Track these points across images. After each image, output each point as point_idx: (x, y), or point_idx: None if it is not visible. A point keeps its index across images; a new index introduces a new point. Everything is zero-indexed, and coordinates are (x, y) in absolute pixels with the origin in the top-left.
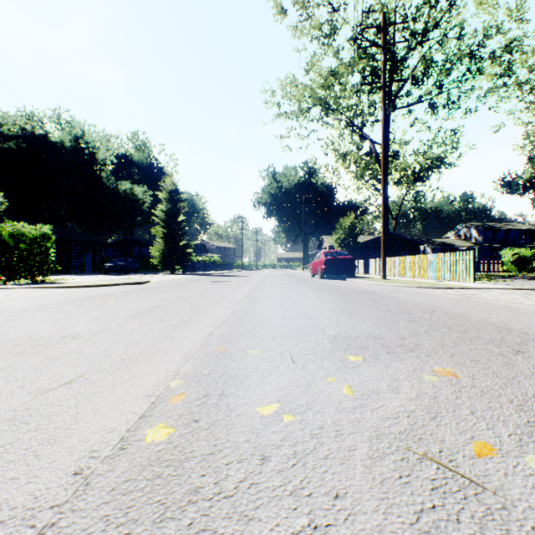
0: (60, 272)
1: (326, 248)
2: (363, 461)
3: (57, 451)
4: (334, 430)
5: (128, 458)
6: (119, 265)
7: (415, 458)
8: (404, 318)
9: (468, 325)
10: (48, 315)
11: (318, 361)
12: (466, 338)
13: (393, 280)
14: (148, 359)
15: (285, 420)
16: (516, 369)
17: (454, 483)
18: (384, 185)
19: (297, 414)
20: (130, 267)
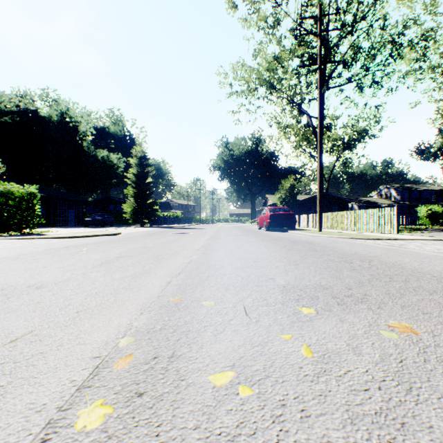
0: (48, 226)
1: (270, 205)
2: None
3: None
4: (299, 409)
5: None
6: (97, 219)
7: None
8: (345, 268)
9: (407, 274)
10: (22, 264)
11: (271, 314)
12: (410, 288)
13: (328, 232)
14: (103, 312)
15: (241, 394)
16: None
17: None
18: (320, 151)
19: (254, 384)
20: (106, 221)
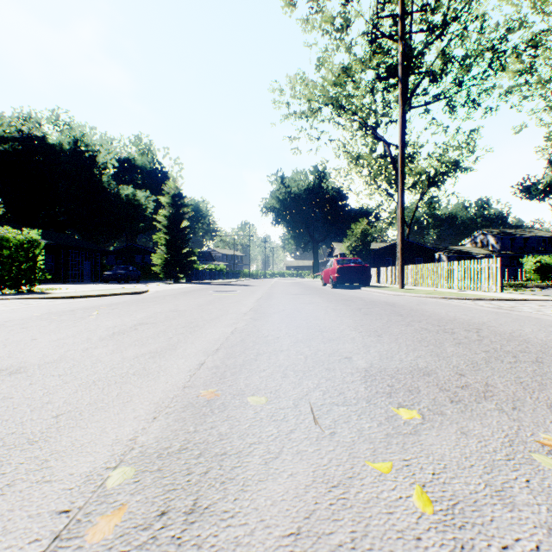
0: (57, 281)
1: (337, 256)
2: None
3: None
4: None
5: None
6: (119, 273)
7: None
8: (447, 340)
9: (536, 351)
10: (3, 335)
11: (353, 420)
12: (549, 374)
13: (412, 290)
14: (96, 416)
15: None
16: None
17: None
18: (402, 186)
19: None
20: (131, 276)
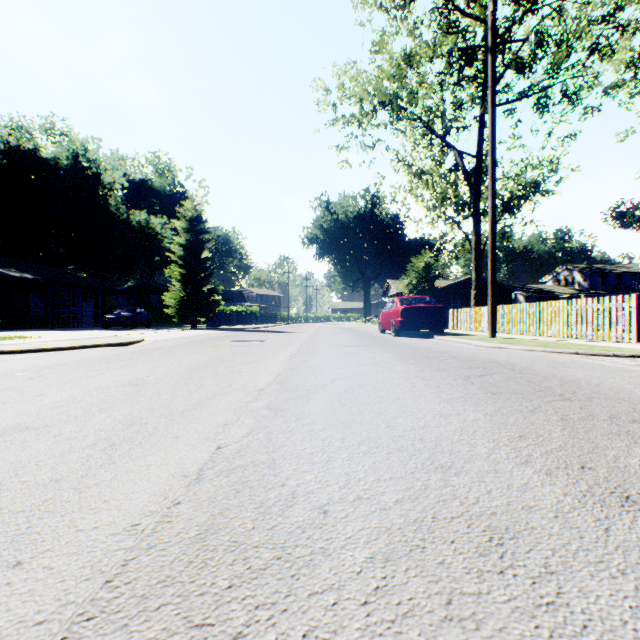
0: (47, 327)
1: (393, 296)
2: None
3: None
4: None
5: None
6: (124, 317)
7: None
8: None
9: None
10: None
11: None
12: None
13: (510, 339)
14: None
15: None
16: None
17: None
18: (493, 197)
19: None
20: (139, 320)
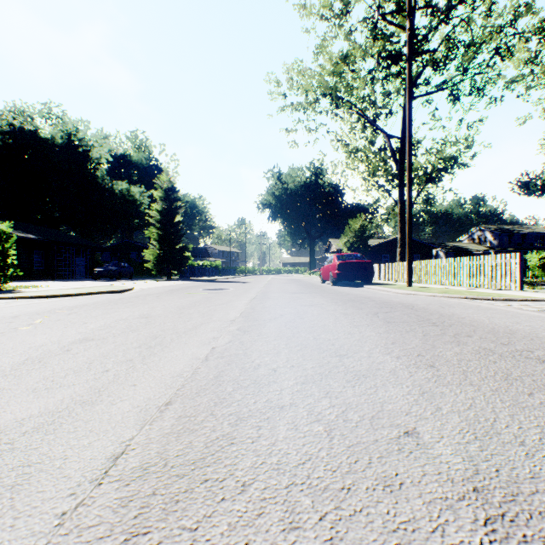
0: (47, 278)
1: (334, 252)
2: None
3: None
4: None
5: None
6: (111, 270)
7: None
8: None
9: None
10: None
11: None
12: None
13: (422, 288)
14: None
15: None
16: None
17: None
18: (409, 175)
19: None
20: (123, 273)
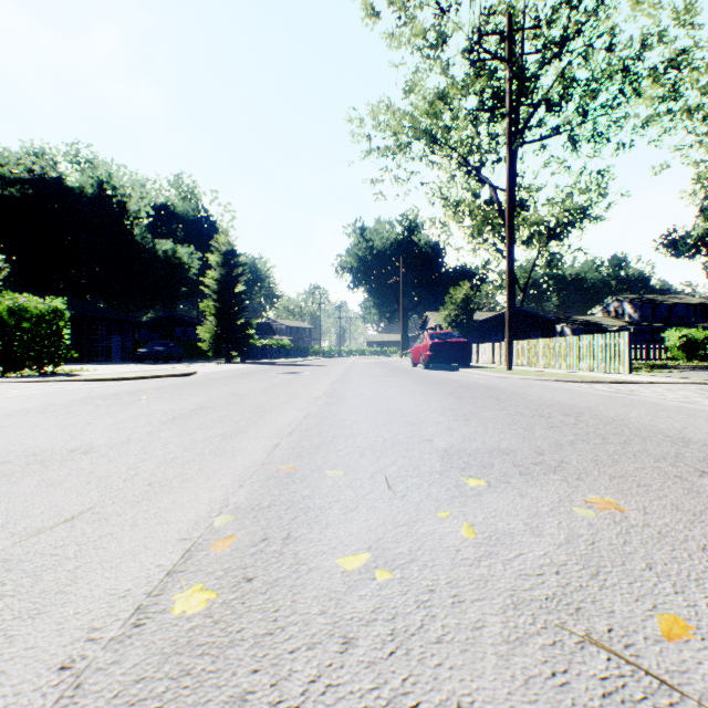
0: (79, 361)
1: (432, 329)
2: (495, 646)
3: (39, 630)
4: (451, 594)
5: (144, 641)
6: (157, 351)
7: (574, 642)
8: (540, 424)
9: (629, 434)
10: (54, 420)
11: (424, 487)
12: (629, 453)
13: (521, 371)
14: (186, 484)
15: (378, 579)
16: (703, 498)
17: (636, 685)
18: (509, 244)
19: (395, 568)
20: (172, 354)
